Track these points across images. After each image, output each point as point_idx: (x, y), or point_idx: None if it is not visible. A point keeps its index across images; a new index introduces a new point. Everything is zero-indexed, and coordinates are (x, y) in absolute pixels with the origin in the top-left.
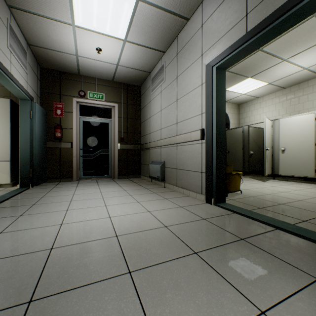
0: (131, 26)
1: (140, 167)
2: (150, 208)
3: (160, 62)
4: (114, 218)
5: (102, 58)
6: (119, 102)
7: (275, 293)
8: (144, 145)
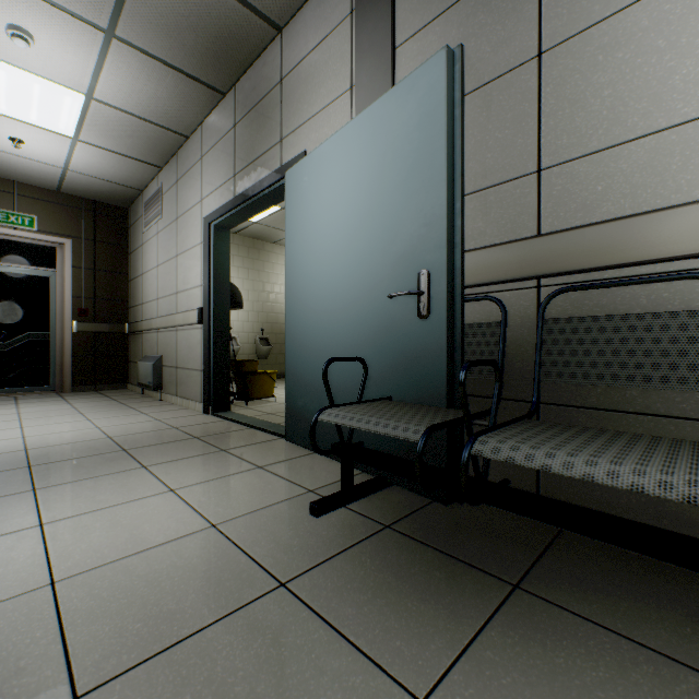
0: (85, 124)
1: (128, 368)
2: (105, 424)
3: (157, 180)
4: (32, 437)
5: (27, 154)
6: (75, 237)
7: (172, 459)
8: (133, 326)
